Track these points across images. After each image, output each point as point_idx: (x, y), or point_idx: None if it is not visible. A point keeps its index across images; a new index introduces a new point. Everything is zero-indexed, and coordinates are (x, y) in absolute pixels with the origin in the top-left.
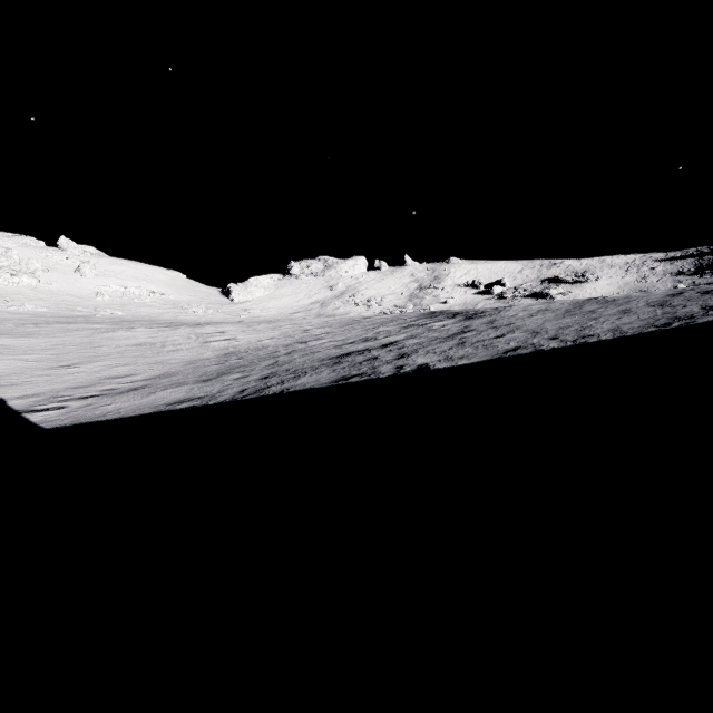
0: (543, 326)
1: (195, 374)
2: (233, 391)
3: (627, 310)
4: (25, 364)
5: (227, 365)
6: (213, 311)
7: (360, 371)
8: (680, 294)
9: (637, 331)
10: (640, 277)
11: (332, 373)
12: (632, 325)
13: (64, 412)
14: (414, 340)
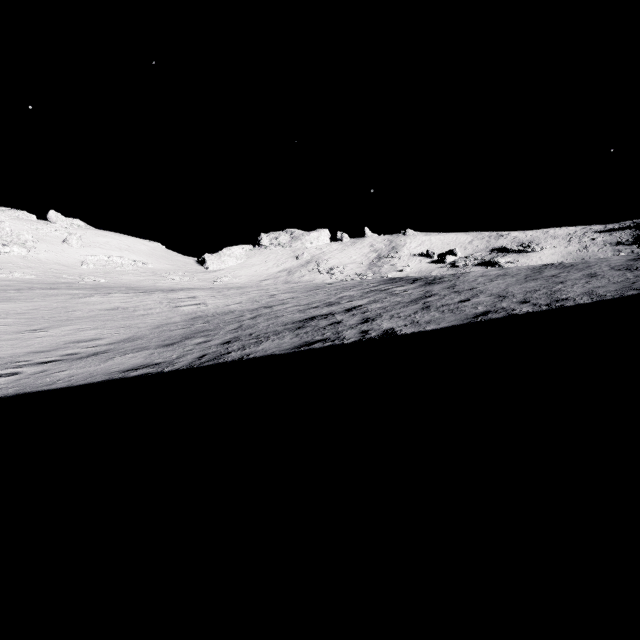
0: (507, 291)
1: (159, 339)
2: (192, 357)
3: (593, 274)
4: None
5: (192, 330)
6: (189, 278)
7: (323, 336)
8: None
9: (617, 294)
10: (581, 247)
11: (295, 338)
12: (607, 289)
13: (14, 379)
14: (377, 304)
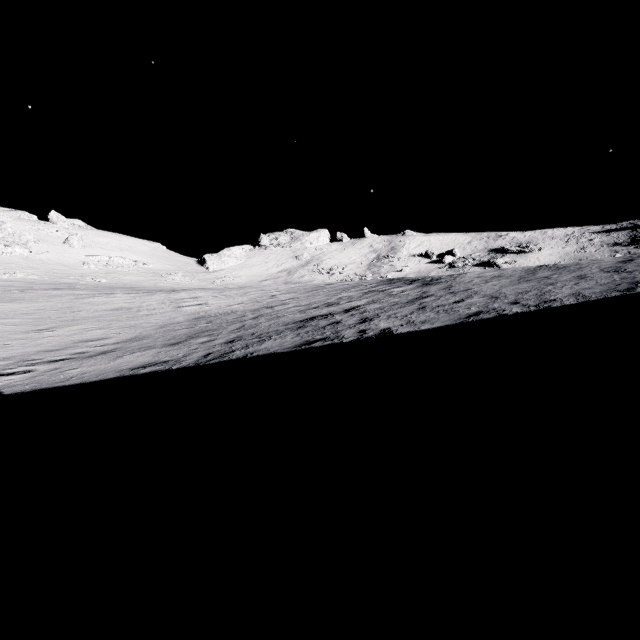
0: (500, 292)
1: (164, 338)
2: (198, 355)
3: (583, 275)
4: (4, 328)
5: (196, 329)
6: (189, 279)
7: (323, 335)
8: (631, 261)
9: (601, 296)
10: (579, 248)
11: (296, 337)
12: (593, 290)
13: (29, 376)
14: (375, 305)
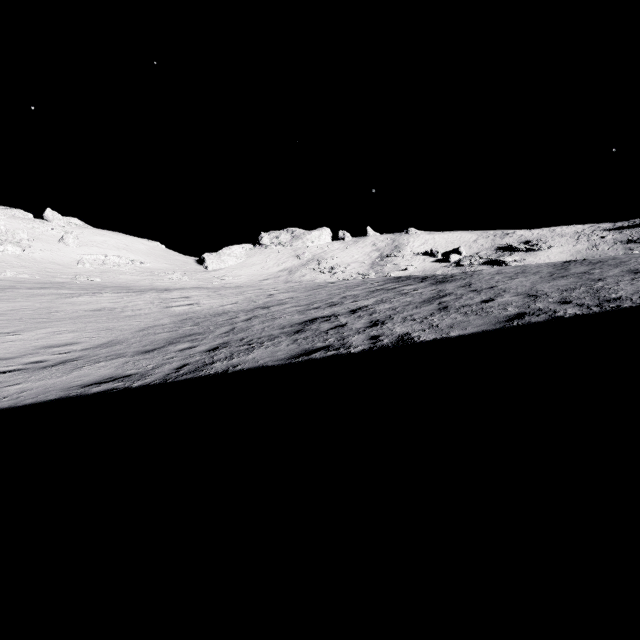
0: (536, 289)
1: (140, 343)
2: (170, 367)
3: (634, 270)
4: None
5: (179, 333)
6: (187, 278)
7: (326, 342)
8: None
9: None
10: (591, 246)
11: (292, 345)
12: None
13: None
14: (386, 305)
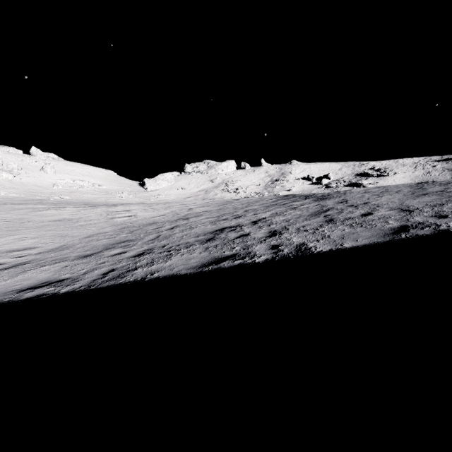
0: (406, 205)
1: (83, 248)
2: (98, 272)
3: None
4: None
5: (116, 239)
6: (132, 196)
7: (232, 251)
8: None
9: None
10: (425, 172)
11: (204, 253)
12: None
13: None
14: (280, 217)
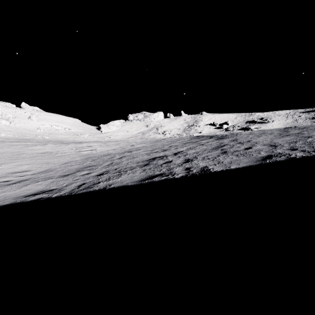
0: (274, 142)
1: (62, 171)
2: (75, 185)
3: None
4: None
5: (83, 165)
6: (92, 136)
7: (161, 171)
8: None
9: None
10: (294, 120)
11: (142, 172)
12: None
13: None
14: (192, 150)
